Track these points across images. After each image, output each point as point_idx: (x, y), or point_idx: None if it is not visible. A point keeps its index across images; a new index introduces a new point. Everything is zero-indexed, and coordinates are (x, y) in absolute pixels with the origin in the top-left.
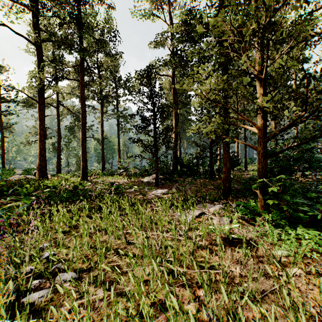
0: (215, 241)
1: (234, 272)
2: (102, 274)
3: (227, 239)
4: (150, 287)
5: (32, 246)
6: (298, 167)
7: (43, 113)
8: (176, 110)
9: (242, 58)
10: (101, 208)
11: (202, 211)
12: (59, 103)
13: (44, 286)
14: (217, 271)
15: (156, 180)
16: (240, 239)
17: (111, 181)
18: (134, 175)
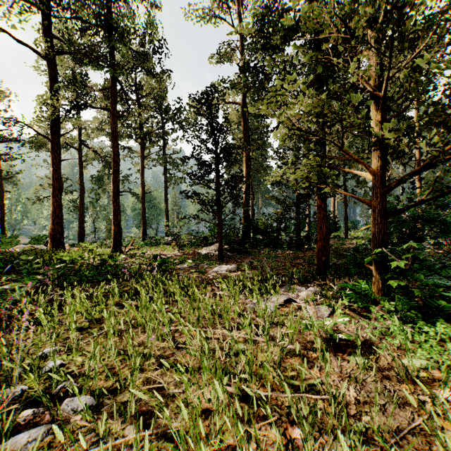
0: (311, 343)
1: (346, 396)
2: (133, 403)
3: (330, 340)
4: (212, 424)
5: (31, 352)
6: (428, 232)
7: (58, 156)
8: (248, 153)
9: (351, 64)
10: (139, 292)
11: (287, 296)
12: (82, 143)
13: (40, 420)
14: (322, 396)
15: (219, 252)
16: (349, 340)
17: (155, 253)
18: (187, 245)
